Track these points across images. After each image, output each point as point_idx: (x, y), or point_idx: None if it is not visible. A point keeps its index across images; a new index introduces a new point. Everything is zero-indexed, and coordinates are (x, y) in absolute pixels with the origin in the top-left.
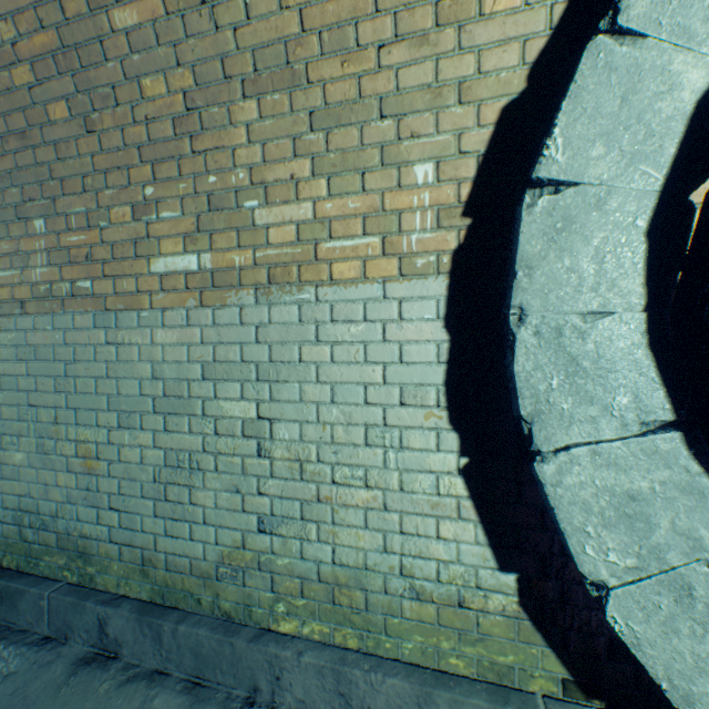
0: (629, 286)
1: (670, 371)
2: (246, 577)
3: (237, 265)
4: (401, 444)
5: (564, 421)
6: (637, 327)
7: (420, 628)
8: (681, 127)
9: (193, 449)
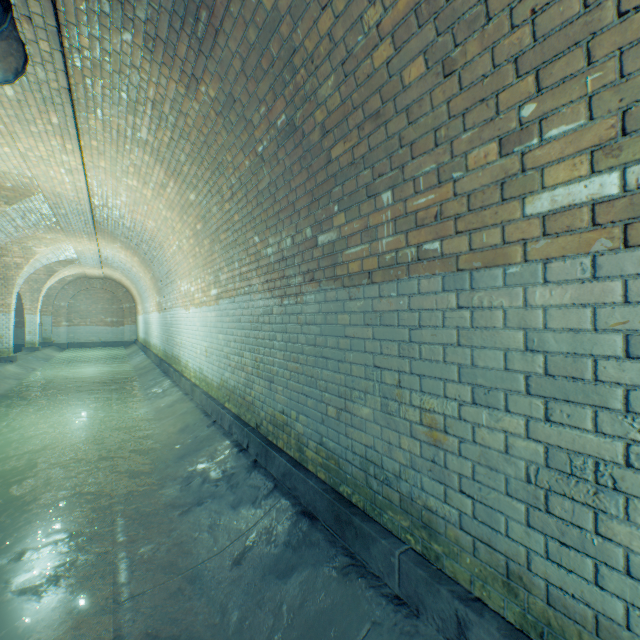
0: None
1: None
2: None
3: None
4: None
5: None
6: None
7: None
8: None
9: (600, 456)
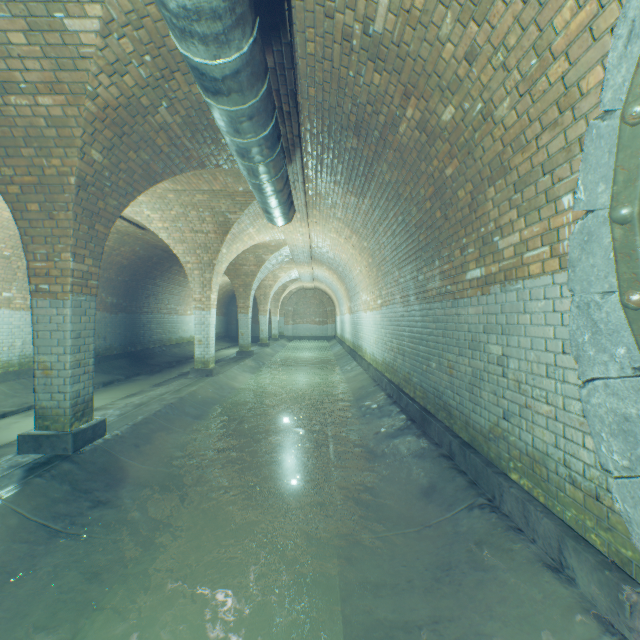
0: None
1: None
2: (498, 442)
3: (492, 272)
4: (563, 379)
5: (590, 362)
6: None
7: (573, 505)
8: None
9: (480, 369)
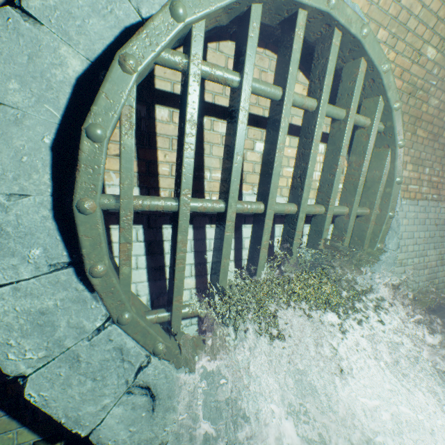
0: (42, 179)
1: (68, 232)
2: None
3: None
4: None
5: None
6: (47, 205)
7: None
8: (70, 90)
9: None
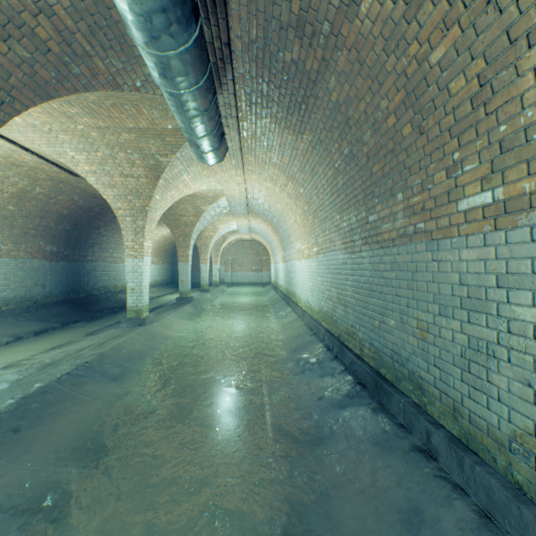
0: None
1: None
2: None
3: (526, 191)
4: None
5: None
6: None
7: None
8: None
9: (488, 339)
